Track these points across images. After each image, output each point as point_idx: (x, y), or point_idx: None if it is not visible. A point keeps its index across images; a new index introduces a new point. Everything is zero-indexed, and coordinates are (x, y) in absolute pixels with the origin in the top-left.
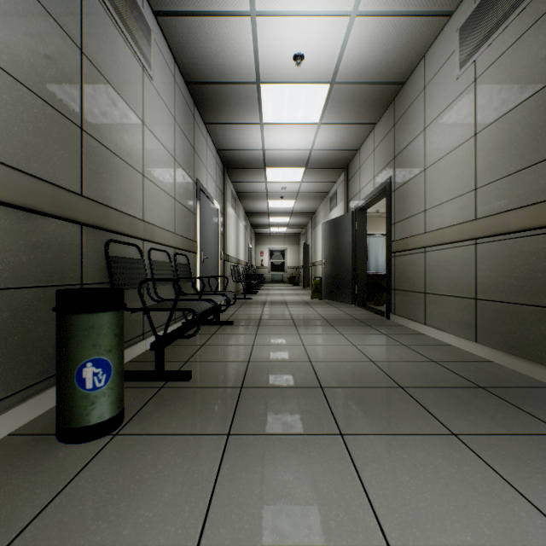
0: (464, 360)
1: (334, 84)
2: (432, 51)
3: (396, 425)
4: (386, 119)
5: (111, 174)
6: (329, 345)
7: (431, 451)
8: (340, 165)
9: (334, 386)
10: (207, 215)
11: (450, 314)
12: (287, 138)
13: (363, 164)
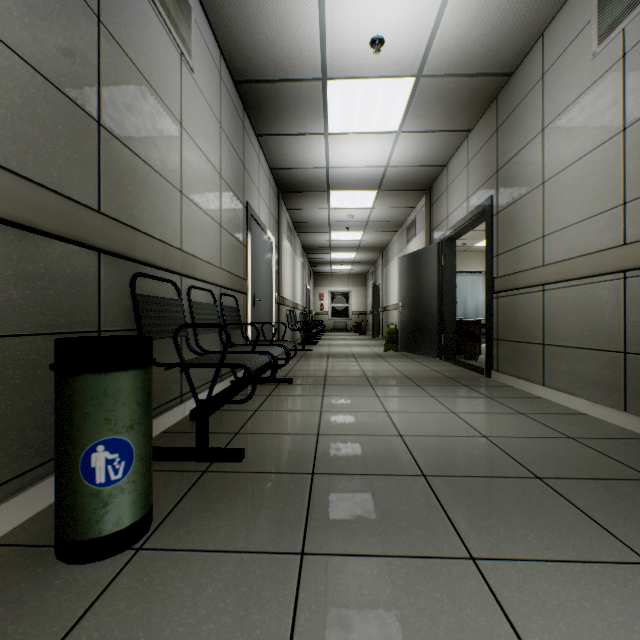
0: (613, 436)
1: (421, 78)
2: (555, 26)
3: (552, 543)
4: (486, 122)
5: (139, 187)
6: (421, 412)
7: (625, 596)
8: (422, 186)
9: (442, 473)
10: (259, 248)
11: (582, 372)
12: (357, 152)
13: (451, 183)
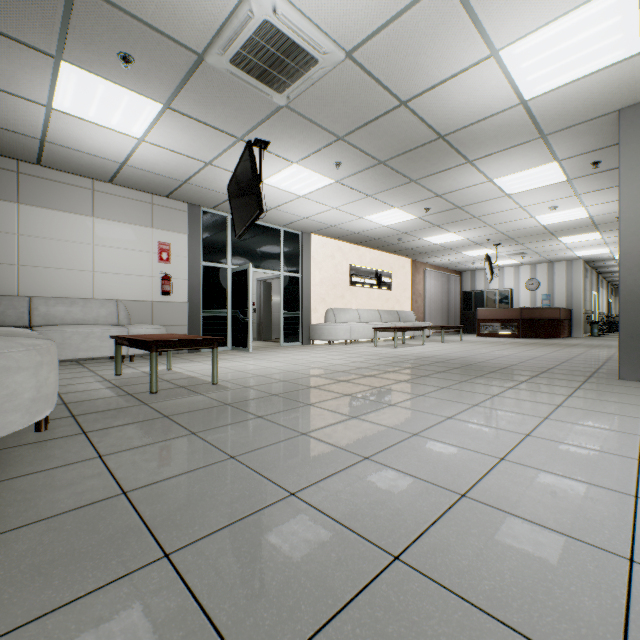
0: None
1: None
2: None
3: None
4: None
5: (585, 304)
6: None
7: None
8: None
9: None
10: (593, 300)
11: None
12: None
13: None
